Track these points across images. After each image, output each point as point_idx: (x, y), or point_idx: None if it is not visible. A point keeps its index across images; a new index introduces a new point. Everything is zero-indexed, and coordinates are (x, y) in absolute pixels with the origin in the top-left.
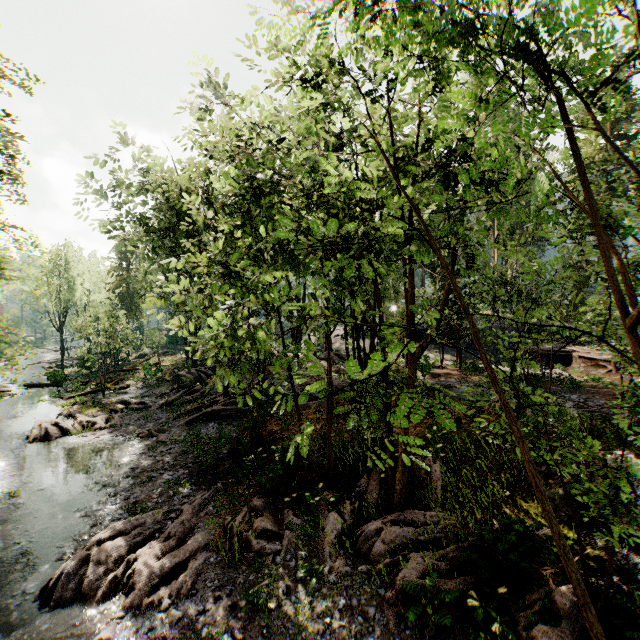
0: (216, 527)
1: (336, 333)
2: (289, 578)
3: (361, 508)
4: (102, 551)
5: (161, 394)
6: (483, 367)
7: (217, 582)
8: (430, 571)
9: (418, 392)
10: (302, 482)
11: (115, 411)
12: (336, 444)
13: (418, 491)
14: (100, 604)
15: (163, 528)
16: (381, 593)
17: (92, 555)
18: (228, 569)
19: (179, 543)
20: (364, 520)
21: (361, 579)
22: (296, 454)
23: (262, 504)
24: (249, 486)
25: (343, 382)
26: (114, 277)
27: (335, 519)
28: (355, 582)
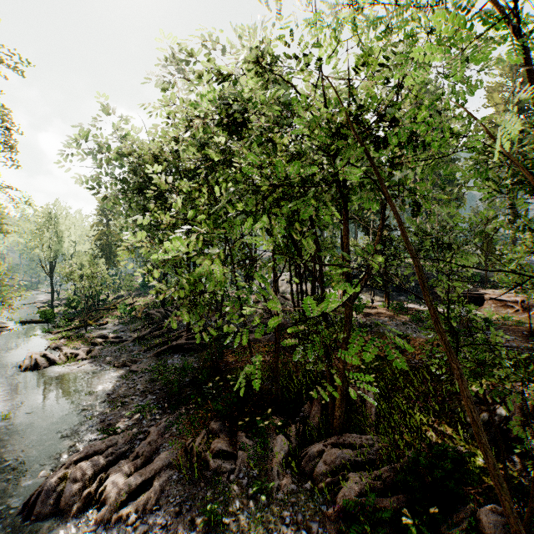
0: (178, 447)
1: (282, 278)
2: (242, 494)
3: (305, 431)
4: (78, 470)
5: (134, 330)
6: (408, 307)
7: (178, 498)
8: (367, 490)
9: (353, 329)
10: (253, 407)
11: (95, 344)
12: (283, 374)
13: (355, 416)
14: (75, 518)
15: (132, 448)
16: (323, 509)
17: (69, 473)
18: (188, 486)
19: (146, 462)
20: (307, 442)
21: (305, 496)
22: (248, 383)
23: (219, 427)
24: (208, 410)
25: (288, 320)
26: (96, 231)
27: (282, 441)
28: (300, 499)
